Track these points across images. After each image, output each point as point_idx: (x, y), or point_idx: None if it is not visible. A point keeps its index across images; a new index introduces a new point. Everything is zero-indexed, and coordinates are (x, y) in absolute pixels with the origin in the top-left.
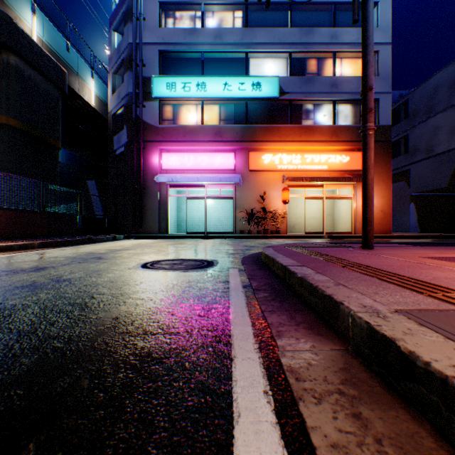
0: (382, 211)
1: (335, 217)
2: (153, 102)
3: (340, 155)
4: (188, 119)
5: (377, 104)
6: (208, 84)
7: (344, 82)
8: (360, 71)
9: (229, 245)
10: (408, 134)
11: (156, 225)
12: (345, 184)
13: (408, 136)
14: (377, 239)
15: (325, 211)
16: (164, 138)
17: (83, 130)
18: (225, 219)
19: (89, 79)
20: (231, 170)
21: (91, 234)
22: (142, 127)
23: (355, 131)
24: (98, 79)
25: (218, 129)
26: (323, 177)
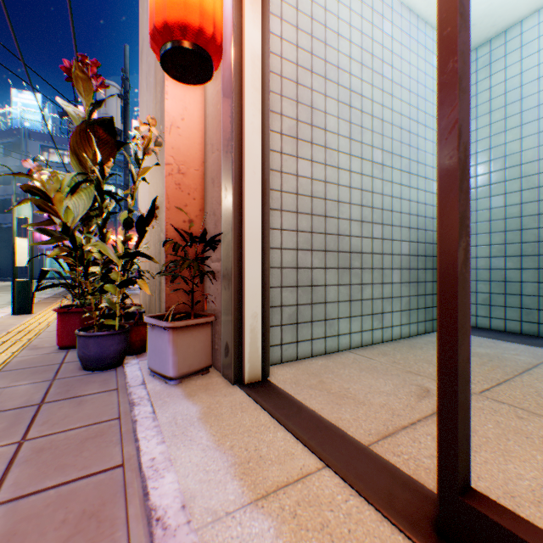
0: None
1: None
2: None
3: None
4: None
5: None
6: None
7: None
8: None
9: None
10: None
11: (39, 272)
12: None
13: None
14: None
15: None
16: None
17: None
18: None
19: None
20: None
21: None
22: None
23: None
24: None
25: None
26: None
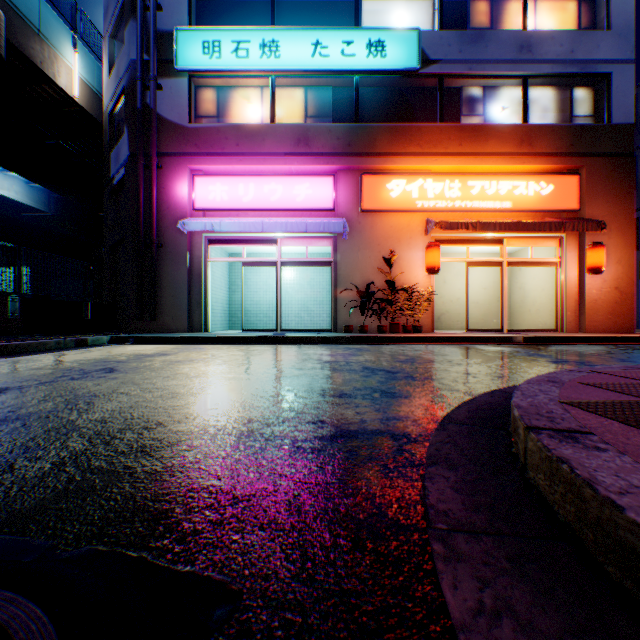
0: (618, 289)
1: (515, 301)
2: (177, 79)
3: (535, 181)
4: (246, 114)
5: (606, 83)
6: (283, 45)
7: (544, 40)
8: (570, 24)
9: (324, 367)
10: (636, 156)
11: (184, 314)
12: (543, 237)
13: (636, 161)
14: (627, 343)
15: (496, 291)
16: (199, 149)
17: (72, 153)
18: (316, 305)
19: (66, 47)
20: (327, 212)
21: (44, 334)
22: (155, 126)
23: (565, 135)
24: (88, 54)
25: (302, 131)
26: (506, 221)
